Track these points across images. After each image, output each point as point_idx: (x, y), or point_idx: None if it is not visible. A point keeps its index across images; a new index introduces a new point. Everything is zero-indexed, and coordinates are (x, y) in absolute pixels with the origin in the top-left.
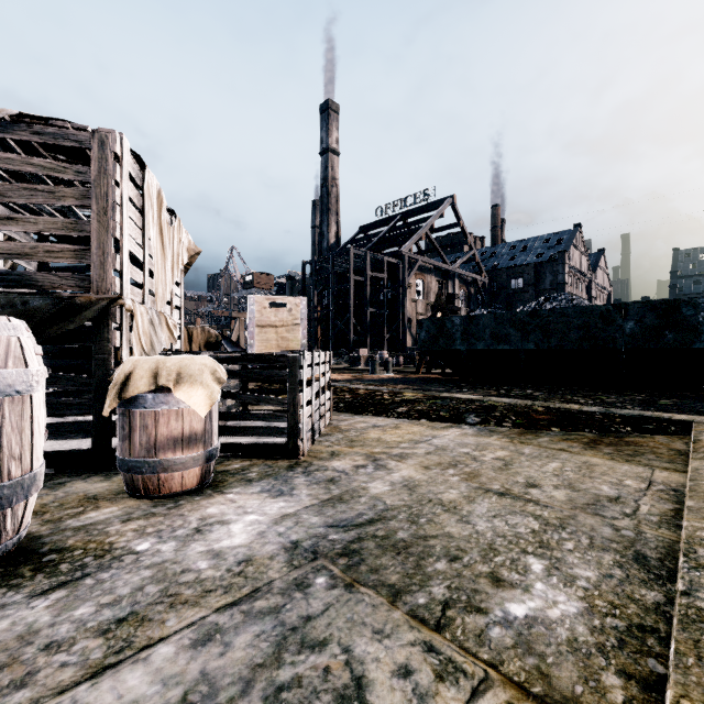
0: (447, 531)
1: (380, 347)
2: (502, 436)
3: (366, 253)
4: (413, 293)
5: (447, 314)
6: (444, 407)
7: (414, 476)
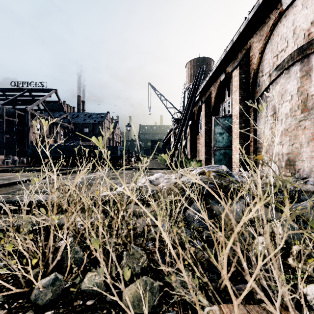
0: (14, 178)
1: (13, 154)
2: (38, 173)
3: (4, 107)
4: (34, 129)
5: (43, 143)
6: (28, 170)
7: (11, 176)
